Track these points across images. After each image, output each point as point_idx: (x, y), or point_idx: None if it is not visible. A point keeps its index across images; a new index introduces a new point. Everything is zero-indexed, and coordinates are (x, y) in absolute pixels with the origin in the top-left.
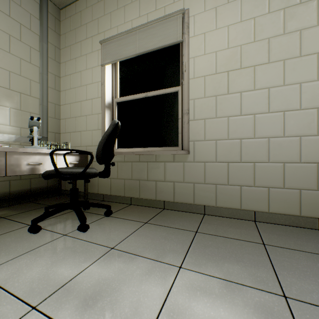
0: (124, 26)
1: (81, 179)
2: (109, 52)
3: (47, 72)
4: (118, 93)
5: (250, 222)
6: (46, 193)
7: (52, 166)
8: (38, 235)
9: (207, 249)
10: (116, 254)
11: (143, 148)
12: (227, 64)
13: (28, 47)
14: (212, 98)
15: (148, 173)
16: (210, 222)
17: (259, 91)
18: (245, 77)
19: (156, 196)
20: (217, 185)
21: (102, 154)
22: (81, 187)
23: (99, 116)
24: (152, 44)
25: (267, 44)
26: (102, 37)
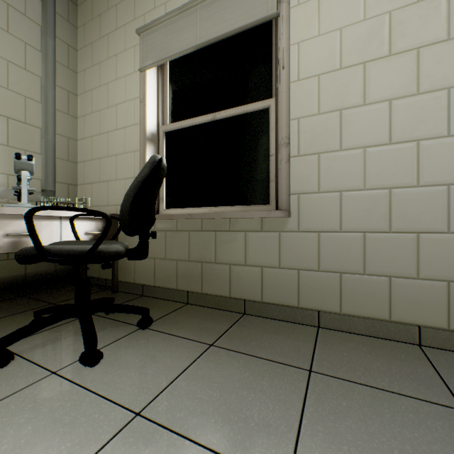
0: (177, 1)
1: (94, 262)
2: (152, 46)
3: (54, 85)
4: (167, 117)
5: (412, 348)
6: (53, 281)
7: (52, 239)
8: (3, 371)
9: (341, 424)
10: (142, 434)
11: (209, 207)
12: (361, 49)
13: (21, 43)
14: (333, 115)
15: (217, 251)
16: (332, 346)
17: (429, 95)
18: (400, 71)
19: (230, 290)
20: (343, 274)
21: (130, 217)
22: (109, 272)
23: (137, 156)
24: (223, 26)
25: (445, 3)
26: (142, 24)
